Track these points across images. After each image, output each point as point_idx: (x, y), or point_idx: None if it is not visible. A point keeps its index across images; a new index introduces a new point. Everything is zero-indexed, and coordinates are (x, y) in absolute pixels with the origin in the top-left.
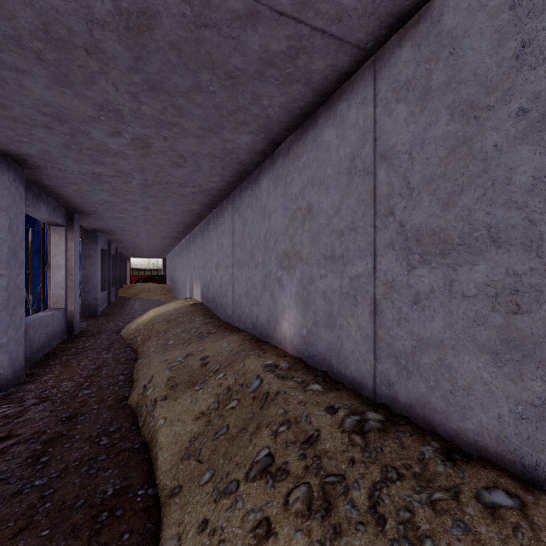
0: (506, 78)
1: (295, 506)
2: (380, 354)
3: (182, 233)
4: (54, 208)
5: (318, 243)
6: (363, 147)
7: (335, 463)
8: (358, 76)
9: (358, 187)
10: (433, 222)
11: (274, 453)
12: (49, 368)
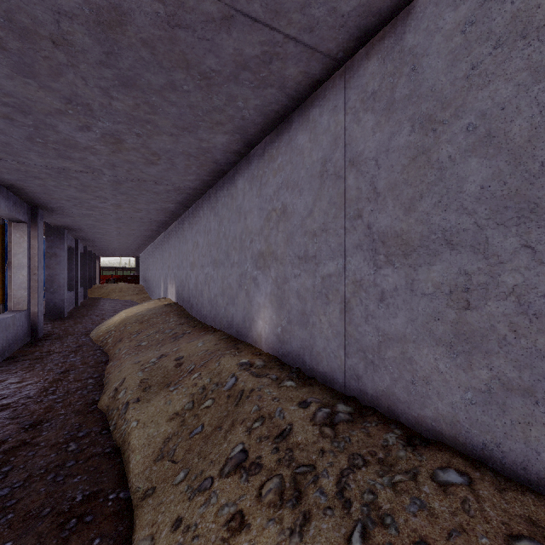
0: (458, 96)
1: (268, 497)
2: (350, 349)
3: (155, 231)
4: (15, 203)
5: (292, 243)
6: (334, 152)
7: (306, 454)
8: (330, 84)
9: (330, 190)
10: (397, 225)
11: (248, 448)
12: (10, 374)
